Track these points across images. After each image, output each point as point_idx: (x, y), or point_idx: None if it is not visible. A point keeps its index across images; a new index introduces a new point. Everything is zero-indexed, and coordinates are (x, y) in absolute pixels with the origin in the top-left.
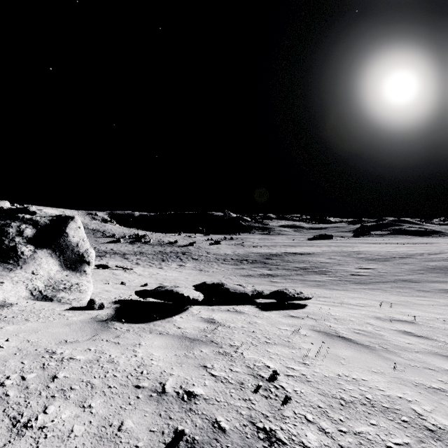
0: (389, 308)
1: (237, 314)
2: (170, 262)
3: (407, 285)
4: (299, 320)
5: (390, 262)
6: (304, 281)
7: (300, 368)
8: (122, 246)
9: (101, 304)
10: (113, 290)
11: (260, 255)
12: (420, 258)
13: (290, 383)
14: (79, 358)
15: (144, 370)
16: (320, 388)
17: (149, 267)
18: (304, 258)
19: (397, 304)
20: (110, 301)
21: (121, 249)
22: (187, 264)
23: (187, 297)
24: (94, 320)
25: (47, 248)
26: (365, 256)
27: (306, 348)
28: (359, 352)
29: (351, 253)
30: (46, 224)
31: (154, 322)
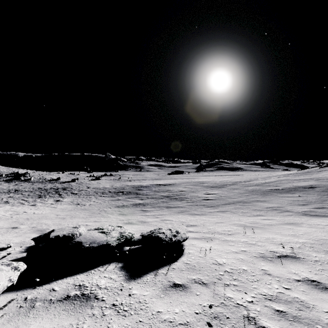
0: (253, 234)
1: (78, 311)
2: (47, 198)
3: (244, 206)
4: (189, 297)
5: (225, 188)
6: (169, 208)
7: None
8: None
9: None
10: None
11: (133, 187)
12: (241, 184)
13: None
14: None
15: None
16: None
17: (19, 205)
18: (167, 188)
19: (254, 228)
20: None
21: None
22: (65, 199)
23: None
24: None
25: None
26: (207, 185)
27: None
28: None
29: (198, 183)
30: None
31: None
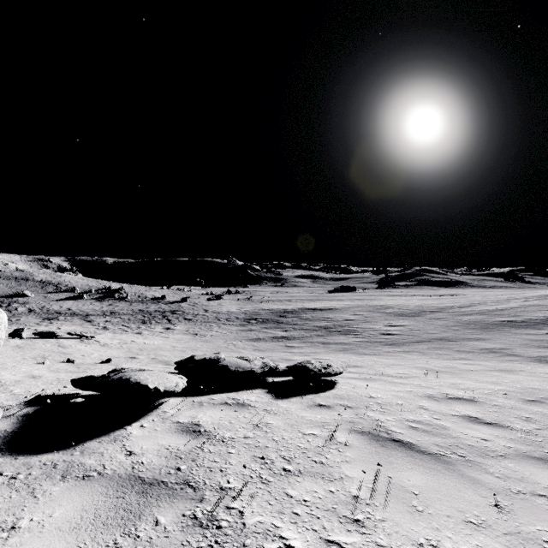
0: (436, 378)
1: (238, 410)
2: (153, 325)
3: (445, 345)
4: (331, 412)
5: (422, 317)
6: (327, 345)
7: (351, 539)
8: (85, 303)
9: None
10: (47, 374)
11: (272, 312)
12: (452, 312)
13: None
14: None
15: None
16: None
17: (122, 333)
18: (325, 315)
19: (443, 372)
20: (22, 400)
21: (83, 308)
22: (177, 327)
23: (154, 390)
24: None
25: None
26: (393, 311)
27: (351, 476)
28: (432, 473)
29: (377, 308)
30: None
31: (85, 444)
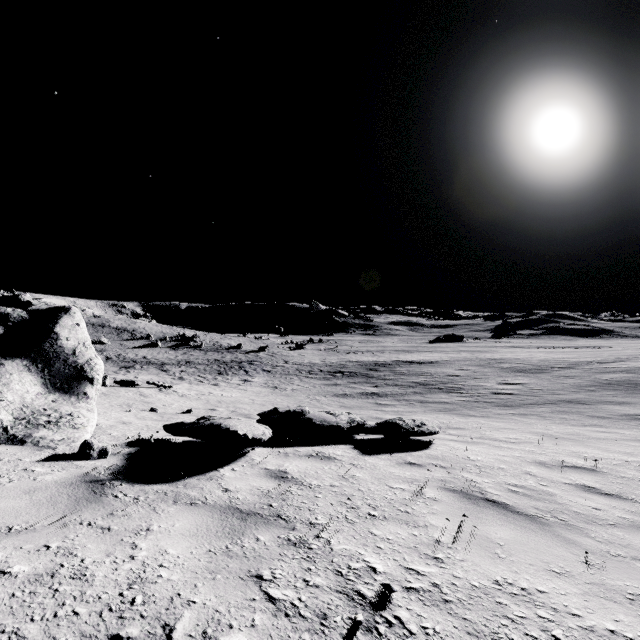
0: (554, 445)
1: (324, 462)
2: (230, 376)
3: (574, 409)
4: (422, 470)
5: (547, 374)
6: (425, 403)
7: (429, 570)
8: (160, 352)
9: (102, 448)
10: (136, 421)
11: (361, 364)
12: (588, 369)
13: (413, 609)
14: (17, 572)
15: (139, 595)
16: (468, 618)
17: (198, 384)
18: (424, 369)
19: (565, 439)
20: (123, 442)
21: (158, 357)
22: (256, 379)
23: (243, 437)
24: (82, 479)
25: (22, 358)
26: (510, 366)
27: (436, 525)
28: (523, 530)
29: (490, 362)
30: (22, 319)
31: (186, 480)
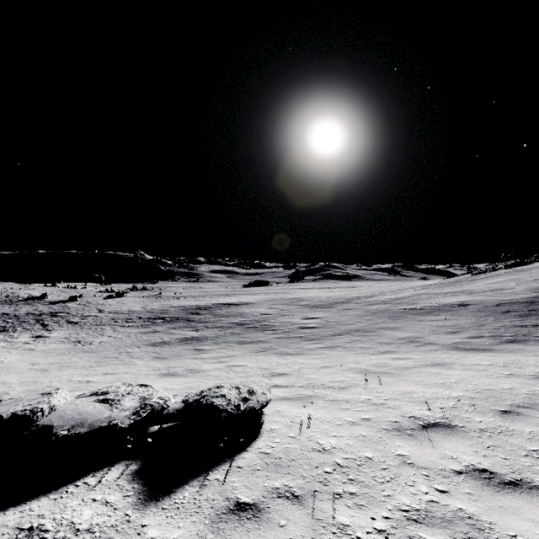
0: (380, 386)
1: None
2: (17, 333)
3: (365, 337)
4: (265, 534)
5: (335, 308)
6: (243, 344)
7: None
8: None
9: None
10: None
11: (183, 309)
12: (360, 302)
13: None
14: None
15: None
16: None
17: None
18: (241, 310)
19: (382, 374)
20: None
21: None
22: (54, 334)
23: None
24: None
25: None
26: (307, 303)
27: None
28: None
29: (292, 301)
30: None
31: None
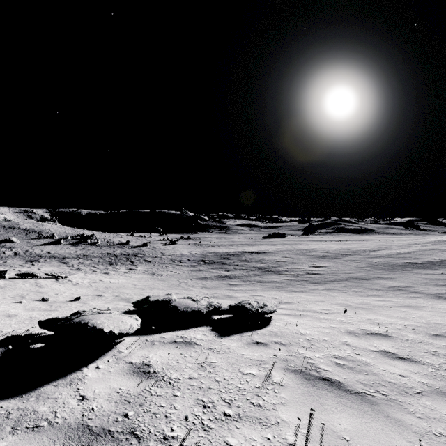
0: (354, 314)
1: (186, 349)
2: (119, 266)
3: (360, 284)
4: (267, 349)
5: (339, 259)
6: (262, 283)
7: None
8: (62, 248)
9: None
10: (22, 312)
11: (217, 254)
12: (364, 255)
13: None
14: None
15: None
16: None
17: (92, 273)
18: (260, 257)
19: (360, 308)
20: None
21: (60, 252)
22: (139, 268)
23: (109, 334)
24: None
25: None
26: (316, 254)
27: (286, 420)
28: (360, 415)
29: (303, 251)
30: None
31: (42, 388)
